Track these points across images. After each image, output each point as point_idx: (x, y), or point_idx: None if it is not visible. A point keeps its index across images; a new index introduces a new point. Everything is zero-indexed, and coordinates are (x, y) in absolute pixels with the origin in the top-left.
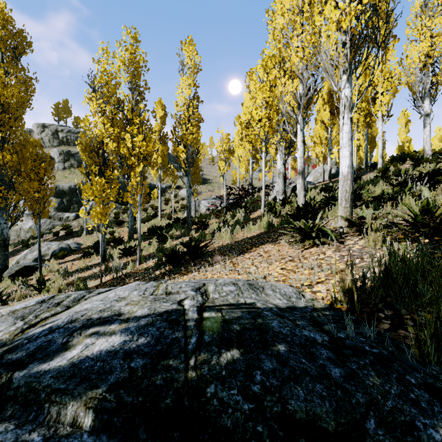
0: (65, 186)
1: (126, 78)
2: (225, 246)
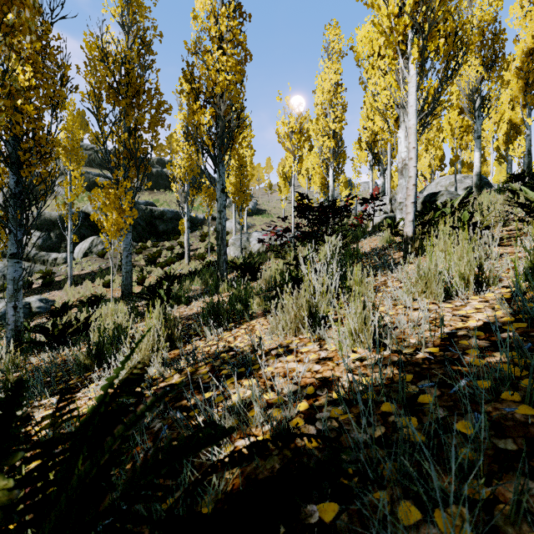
0: (54, 214)
1: (116, 8)
2: (394, 469)
